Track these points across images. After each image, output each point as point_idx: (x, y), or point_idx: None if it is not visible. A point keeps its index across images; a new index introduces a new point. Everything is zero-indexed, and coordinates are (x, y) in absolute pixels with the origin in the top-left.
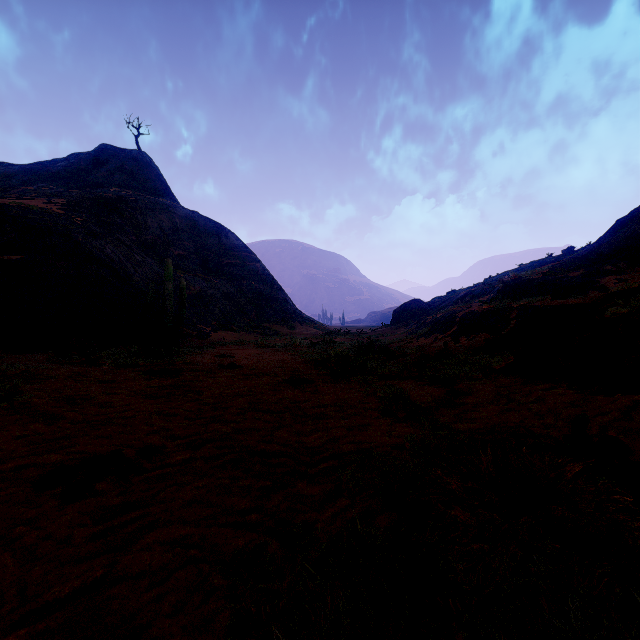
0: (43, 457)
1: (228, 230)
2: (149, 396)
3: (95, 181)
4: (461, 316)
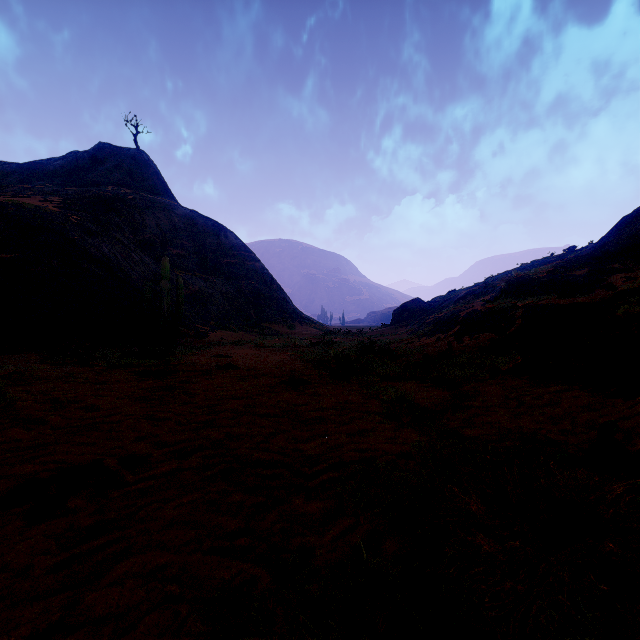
0: (15, 468)
1: (227, 229)
2: (140, 398)
3: (93, 180)
4: (464, 315)
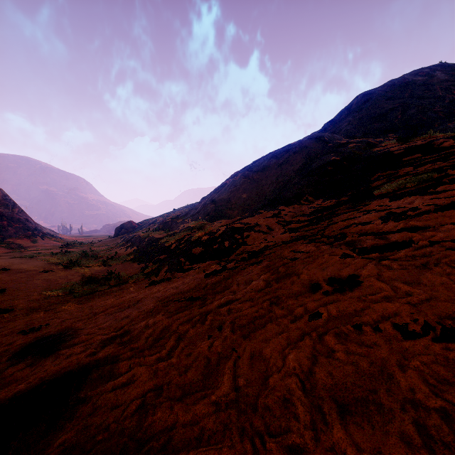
0: None
1: None
2: None
3: None
4: (134, 238)
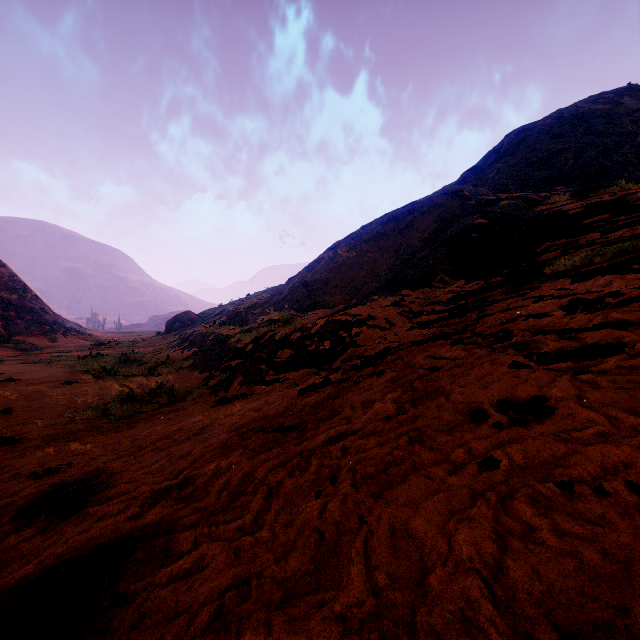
0: None
1: None
2: None
3: None
4: (194, 335)
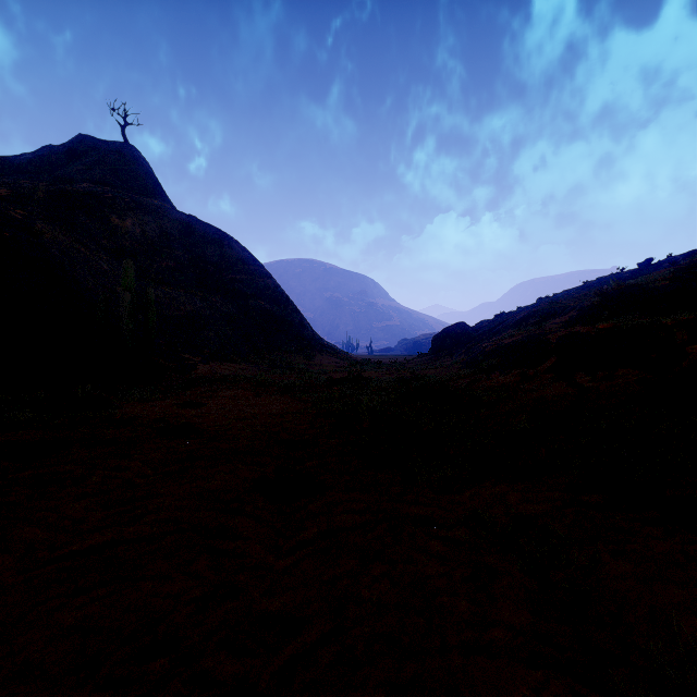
0: None
1: (232, 239)
2: None
3: (66, 176)
4: (558, 341)
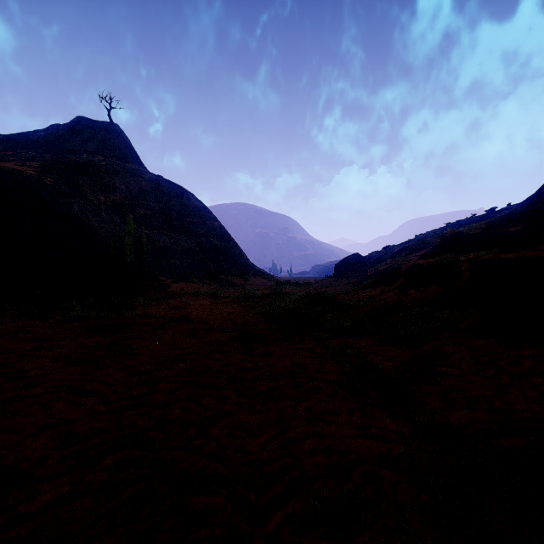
0: None
1: (189, 192)
2: (77, 361)
3: (70, 148)
4: (406, 269)
